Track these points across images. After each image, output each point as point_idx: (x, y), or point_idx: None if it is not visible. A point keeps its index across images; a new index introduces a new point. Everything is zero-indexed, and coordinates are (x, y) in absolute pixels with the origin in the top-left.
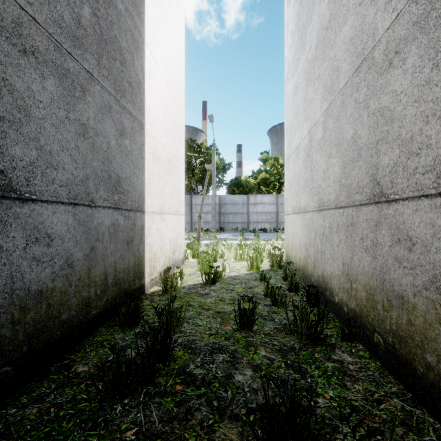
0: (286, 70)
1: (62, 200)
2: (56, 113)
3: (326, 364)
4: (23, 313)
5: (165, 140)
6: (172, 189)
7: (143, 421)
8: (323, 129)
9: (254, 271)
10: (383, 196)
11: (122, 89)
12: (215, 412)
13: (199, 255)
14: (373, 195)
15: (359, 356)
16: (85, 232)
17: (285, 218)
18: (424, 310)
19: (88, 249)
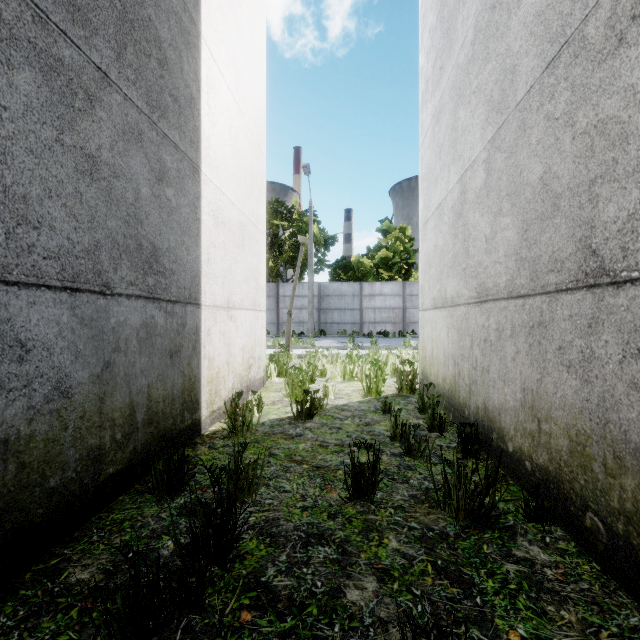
0: (421, 89)
1: (48, 283)
2: (37, 131)
3: (504, 568)
4: None
5: (234, 195)
6: (246, 270)
7: None
8: (486, 172)
9: (373, 397)
10: (605, 274)
11: (162, 106)
12: None
13: (288, 372)
14: (584, 273)
15: (559, 551)
16: (94, 337)
17: (420, 315)
18: None
19: (99, 365)
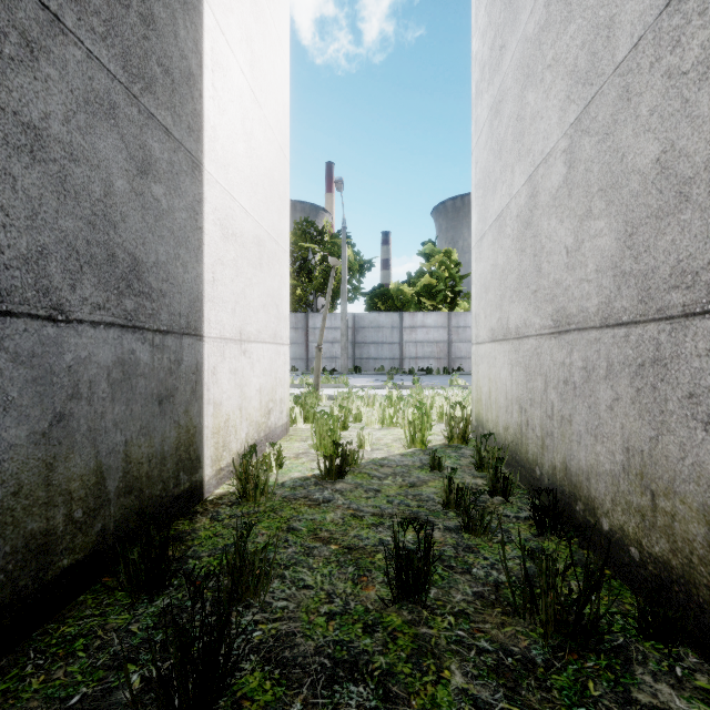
0: (475, 79)
1: None
2: None
3: None
4: None
5: (248, 202)
6: (264, 295)
7: None
8: (567, 165)
9: (417, 448)
10: None
11: (147, 77)
12: None
13: (316, 417)
14: None
15: (701, 693)
16: (37, 380)
17: (473, 349)
18: None
19: (46, 418)
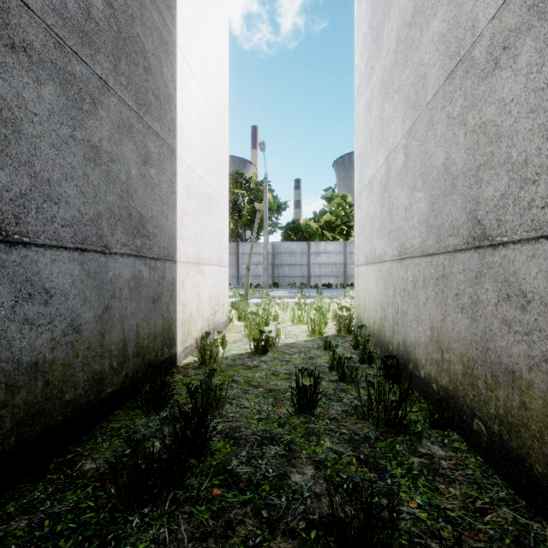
0: (356, 83)
1: (65, 245)
2: (57, 130)
3: (411, 460)
4: (11, 392)
5: (202, 171)
6: (212, 233)
7: (168, 539)
8: (405, 155)
9: (316, 337)
10: (486, 238)
11: (147, 104)
12: (264, 526)
13: (247, 317)
14: (473, 238)
15: (454, 449)
16: (97, 287)
17: (355, 269)
18: (544, 389)
19: (101, 308)
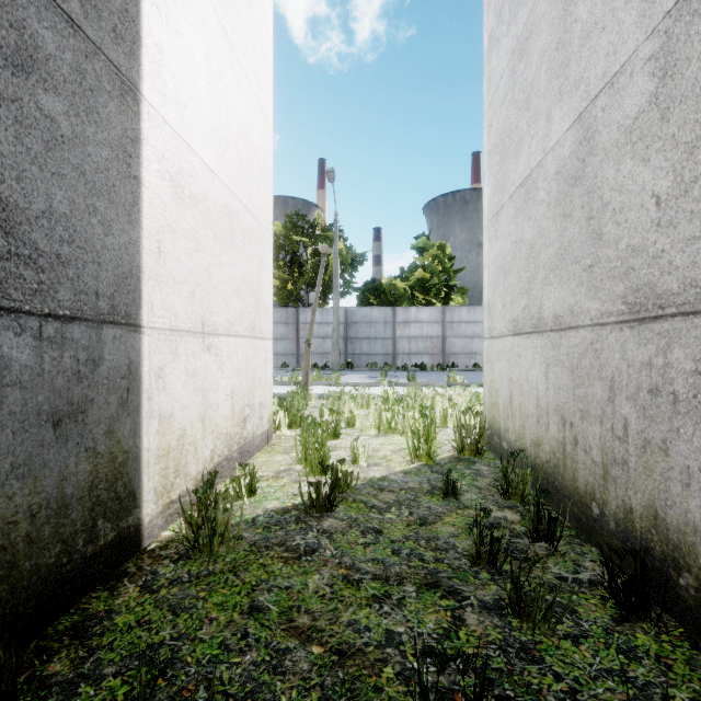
0: (488, 28)
1: None
2: None
3: None
4: None
5: (215, 161)
6: (238, 279)
7: None
8: (658, 75)
9: (422, 462)
10: None
11: None
12: None
13: (302, 424)
14: None
15: None
16: None
17: (486, 344)
18: None
19: None
